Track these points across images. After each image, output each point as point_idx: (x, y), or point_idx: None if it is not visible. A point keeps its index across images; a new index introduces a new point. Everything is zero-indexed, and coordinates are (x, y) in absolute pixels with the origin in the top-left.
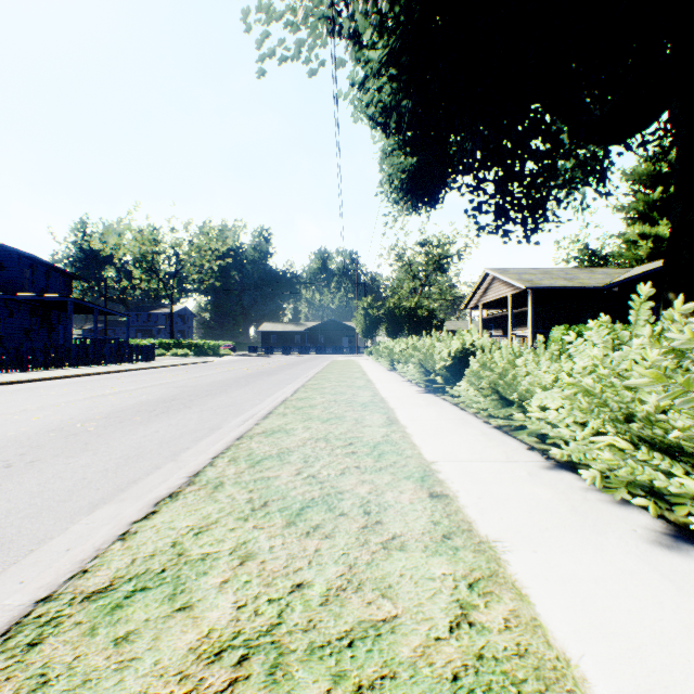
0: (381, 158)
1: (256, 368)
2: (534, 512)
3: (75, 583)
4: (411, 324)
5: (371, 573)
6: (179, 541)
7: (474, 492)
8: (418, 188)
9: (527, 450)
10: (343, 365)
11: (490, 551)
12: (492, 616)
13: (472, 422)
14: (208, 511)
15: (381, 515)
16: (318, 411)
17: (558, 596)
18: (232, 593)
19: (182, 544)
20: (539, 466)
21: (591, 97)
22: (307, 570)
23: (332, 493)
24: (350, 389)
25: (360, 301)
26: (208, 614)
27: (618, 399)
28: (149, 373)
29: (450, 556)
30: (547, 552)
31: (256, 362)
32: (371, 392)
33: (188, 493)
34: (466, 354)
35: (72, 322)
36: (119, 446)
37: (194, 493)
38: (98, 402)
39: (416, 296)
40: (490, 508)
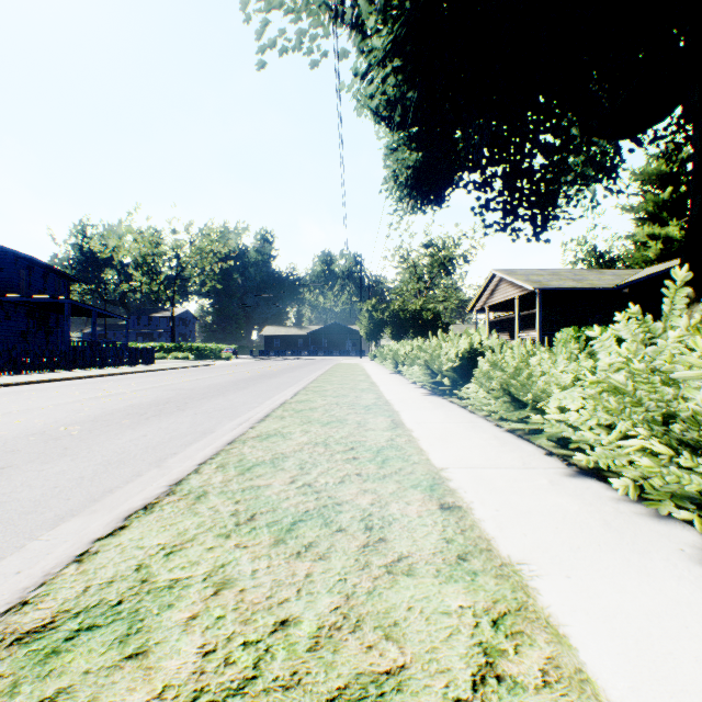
0: (385, 155)
1: (257, 371)
2: (561, 527)
3: (8, 620)
4: (416, 327)
5: (372, 605)
6: (145, 564)
7: (490, 504)
8: (423, 184)
9: (545, 455)
10: (346, 368)
11: (515, 576)
12: (526, 666)
13: (482, 425)
14: (185, 526)
15: (384, 531)
16: (318, 414)
17: (605, 638)
18: (199, 634)
19: (148, 568)
20: (561, 474)
21: (602, 90)
22: (294, 602)
23: (329, 505)
24: (353, 392)
25: (364, 304)
26: (166, 663)
27: (656, 397)
28: (146, 376)
29: (468, 583)
30: (583, 578)
31: (257, 365)
32: (375, 394)
33: (165, 505)
34: (475, 354)
35: (69, 324)
36: (101, 451)
37: (172, 505)
38: (87, 405)
39: (421, 298)
40: (510, 522)
